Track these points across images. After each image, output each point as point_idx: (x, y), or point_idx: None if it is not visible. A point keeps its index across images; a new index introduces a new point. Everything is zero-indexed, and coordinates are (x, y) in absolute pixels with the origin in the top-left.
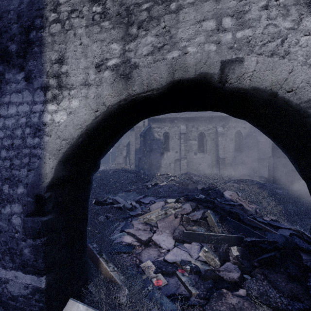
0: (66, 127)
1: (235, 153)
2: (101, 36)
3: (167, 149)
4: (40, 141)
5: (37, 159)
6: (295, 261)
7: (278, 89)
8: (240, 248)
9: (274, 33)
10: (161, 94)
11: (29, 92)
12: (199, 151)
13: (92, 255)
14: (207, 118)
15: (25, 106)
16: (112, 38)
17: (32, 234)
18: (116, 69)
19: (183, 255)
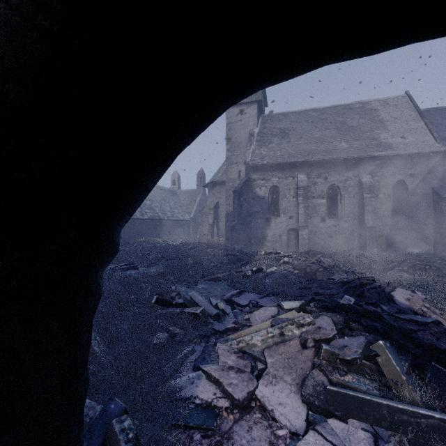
0: None
1: (394, 218)
2: None
3: (276, 213)
4: None
5: None
6: None
7: None
8: None
9: None
10: None
11: None
12: (329, 215)
13: None
14: (343, 162)
15: None
16: None
17: None
18: None
19: None
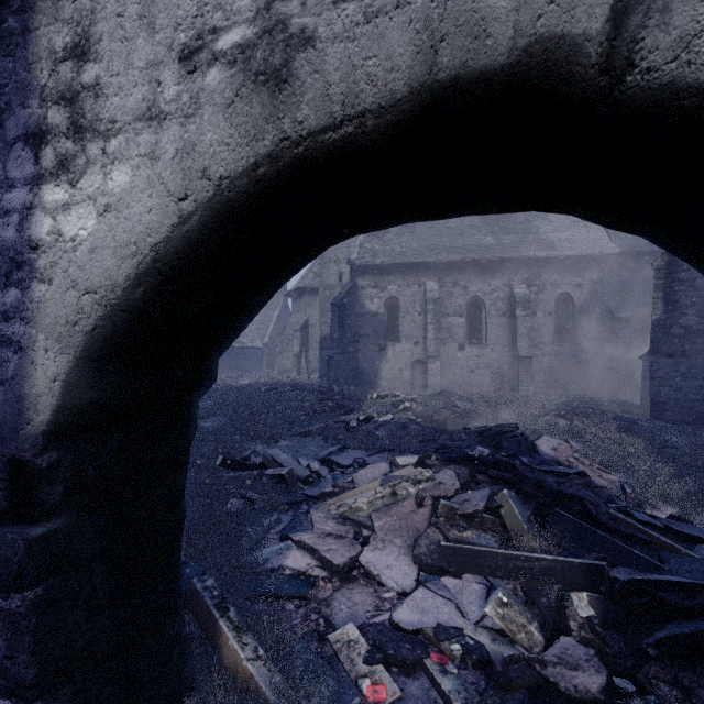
0: (94, 252)
1: (556, 345)
2: None
3: (395, 337)
4: (21, 297)
5: (14, 351)
6: None
7: None
8: (597, 598)
9: None
10: (390, 133)
11: None
12: (470, 341)
13: (201, 610)
14: (488, 264)
15: None
16: None
17: None
18: (243, 57)
19: (441, 610)
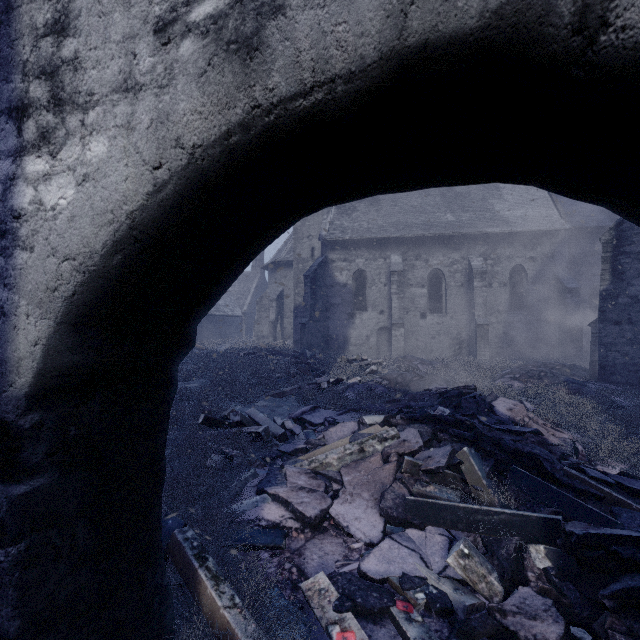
0: (73, 220)
1: (511, 314)
2: None
3: (363, 306)
4: (4, 264)
5: None
6: None
7: None
8: (553, 550)
9: None
10: (360, 100)
11: None
12: (431, 310)
13: (182, 559)
14: (448, 239)
15: None
16: None
17: None
18: (215, 28)
19: (406, 560)
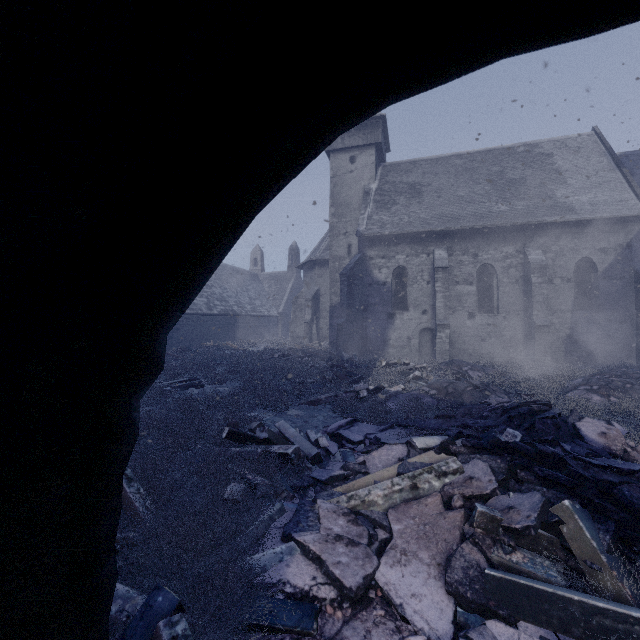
0: None
1: (576, 313)
2: None
3: (403, 305)
4: None
5: None
6: None
7: None
8: None
9: None
10: None
11: None
12: (480, 309)
13: None
14: (500, 231)
15: None
16: None
17: None
18: None
19: None
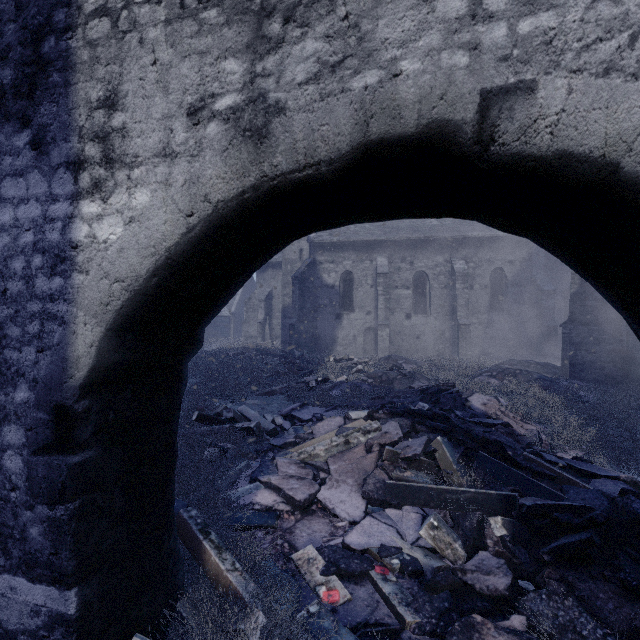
0: (122, 251)
1: (491, 315)
2: (200, 42)
3: (350, 307)
4: (64, 284)
5: (58, 324)
6: (635, 553)
7: (622, 155)
8: (509, 521)
9: (613, 18)
10: (338, 173)
11: (42, 175)
12: (416, 311)
13: (188, 534)
14: (432, 243)
15: (31, 205)
16: (224, 46)
17: (47, 495)
18: (234, 117)
19: (384, 534)
